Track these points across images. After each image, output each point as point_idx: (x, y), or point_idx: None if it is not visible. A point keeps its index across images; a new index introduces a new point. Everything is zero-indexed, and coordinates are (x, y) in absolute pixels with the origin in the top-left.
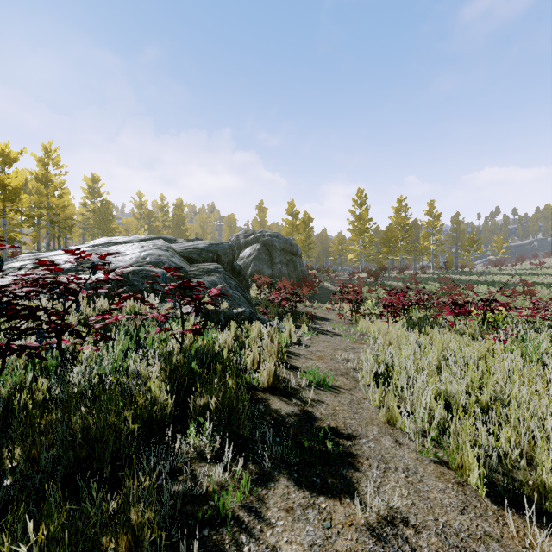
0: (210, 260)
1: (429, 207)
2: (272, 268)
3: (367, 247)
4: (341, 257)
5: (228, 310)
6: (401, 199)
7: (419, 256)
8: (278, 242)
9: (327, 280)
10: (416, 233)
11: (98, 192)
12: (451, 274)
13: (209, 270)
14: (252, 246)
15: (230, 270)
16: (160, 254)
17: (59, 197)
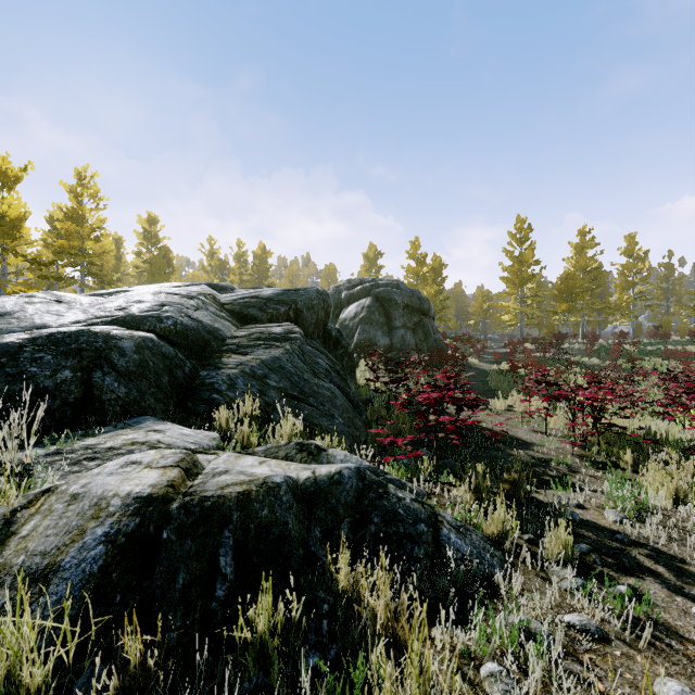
0: (283, 319)
1: (629, 242)
2: (389, 336)
3: (529, 304)
4: (486, 320)
5: (269, 492)
6: (584, 231)
7: (605, 318)
8: (399, 295)
9: (470, 354)
10: (600, 284)
11: (156, 237)
12: (678, 345)
13: (271, 336)
14: (358, 301)
15: (321, 337)
16: (168, 303)
17: (96, 240)
